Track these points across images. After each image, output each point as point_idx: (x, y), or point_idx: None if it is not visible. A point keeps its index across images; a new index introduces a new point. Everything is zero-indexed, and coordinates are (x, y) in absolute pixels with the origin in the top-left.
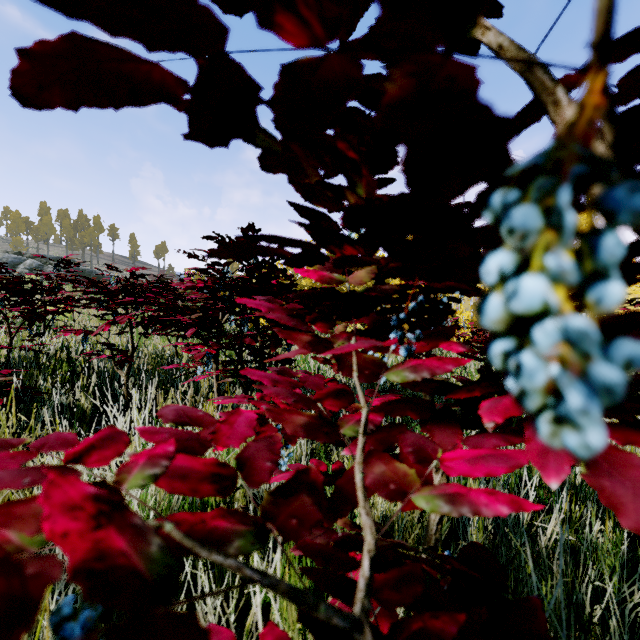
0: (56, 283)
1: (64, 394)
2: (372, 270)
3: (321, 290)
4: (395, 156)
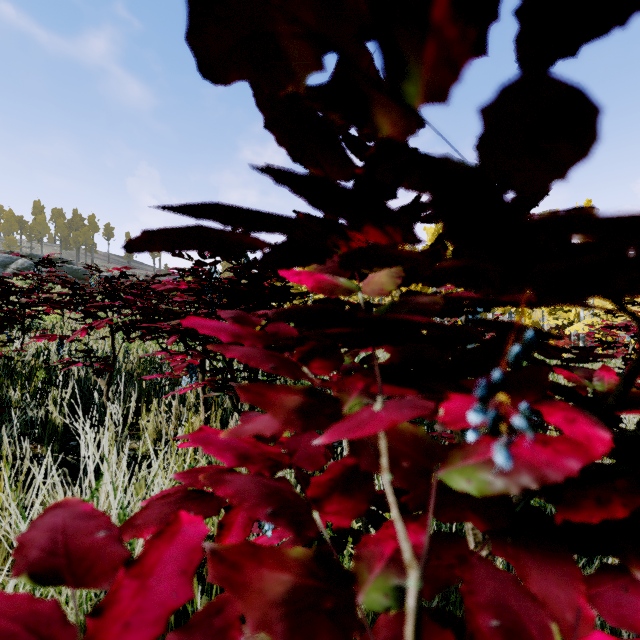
0: (36, 284)
1: (35, 407)
2: (396, 272)
3: (319, 305)
4: (484, 23)
